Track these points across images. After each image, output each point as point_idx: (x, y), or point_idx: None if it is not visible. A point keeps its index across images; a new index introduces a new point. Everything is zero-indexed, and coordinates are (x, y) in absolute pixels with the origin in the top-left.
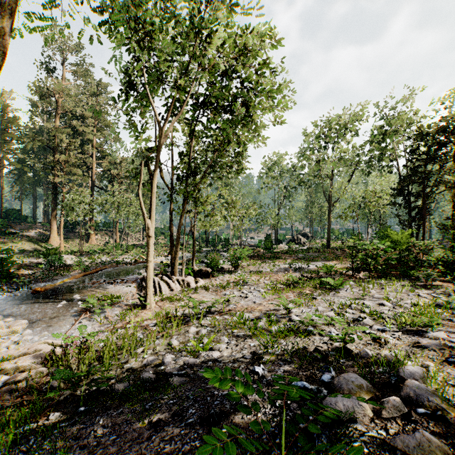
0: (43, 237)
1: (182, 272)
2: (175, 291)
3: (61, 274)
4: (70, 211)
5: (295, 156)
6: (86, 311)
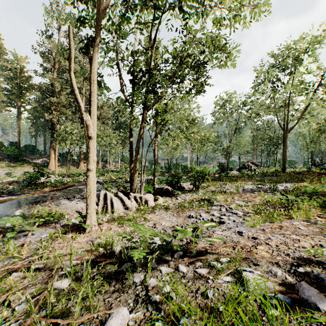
0: (46, 164)
1: (140, 189)
2: (131, 209)
3: (32, 189)
4: (60, 141)
5: (244, 95)
6: (1, 233)
